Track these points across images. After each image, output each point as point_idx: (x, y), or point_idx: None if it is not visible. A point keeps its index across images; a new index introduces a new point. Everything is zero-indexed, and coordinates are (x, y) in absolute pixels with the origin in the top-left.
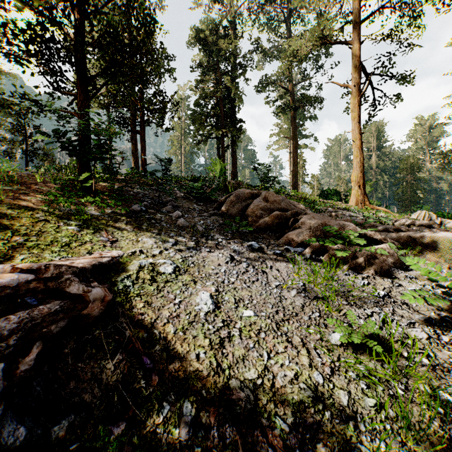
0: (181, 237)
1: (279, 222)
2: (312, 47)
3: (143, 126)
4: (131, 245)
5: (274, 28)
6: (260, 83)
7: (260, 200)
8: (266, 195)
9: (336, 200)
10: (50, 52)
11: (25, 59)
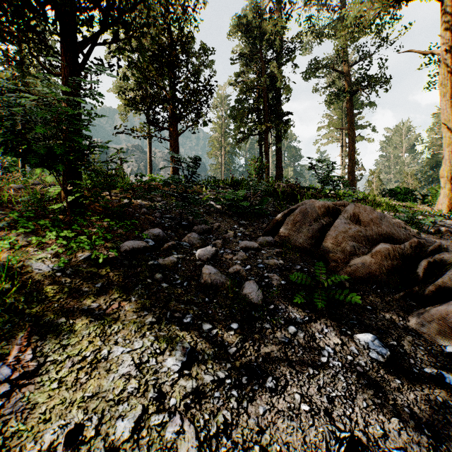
0: (207, 326)
1: (392, 266)
2: (381, 10)
3: (175, 122)
4: (67, 389)
5: (326, 3)
6: (309, 69)
7: (346, 220)
8: (355, 210)
9: (409, 201)
10: (12, 0)
11: (5, 32)
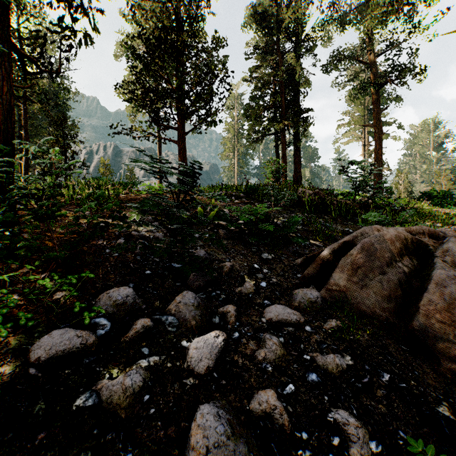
0: None
1: None
2: None
3: (180, 119)
4: None
5: None
6: (330, 61)
7: (453, 269)
8: None
9: (449, 205)
10: None
11: None
